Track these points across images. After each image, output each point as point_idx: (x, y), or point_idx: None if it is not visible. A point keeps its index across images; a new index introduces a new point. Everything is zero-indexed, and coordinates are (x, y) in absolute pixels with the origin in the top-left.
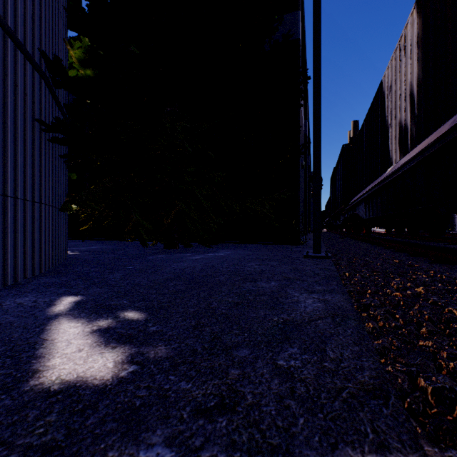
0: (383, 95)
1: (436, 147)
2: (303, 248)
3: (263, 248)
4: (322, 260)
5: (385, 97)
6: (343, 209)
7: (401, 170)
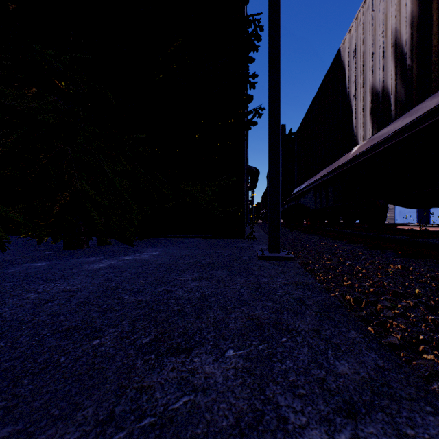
0: (342, 65)
1: None
2: (251, 243)
3: (203, 243)
4: (285, 264)
5: (346, 66)
6: (283, 200)
7: (394, 139)
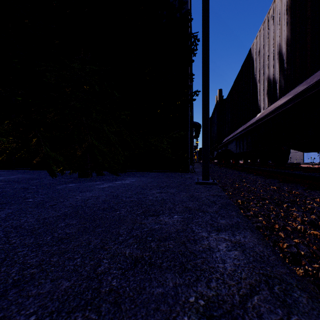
0: (252, 59)
1: (319, 87)
2: (192, 175)
3: (161, 175)
4: (211, 186)
5: (254, 60)
6: (217, 146)
7: (275, 112)
